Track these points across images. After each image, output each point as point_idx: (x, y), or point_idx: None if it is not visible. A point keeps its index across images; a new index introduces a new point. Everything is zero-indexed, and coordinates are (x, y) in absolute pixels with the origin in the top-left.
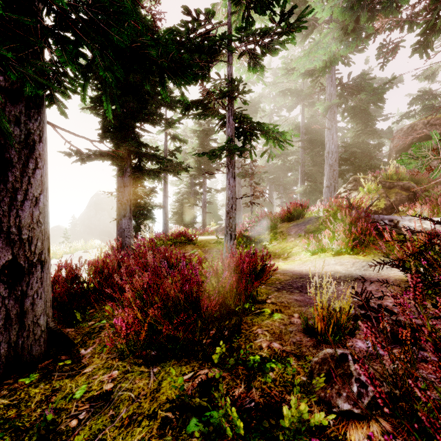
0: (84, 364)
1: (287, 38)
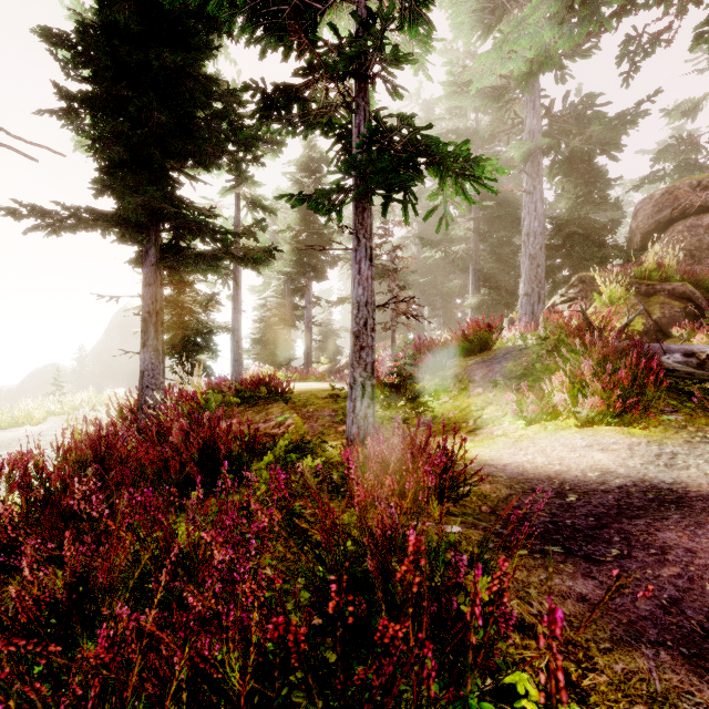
0: None
1: None
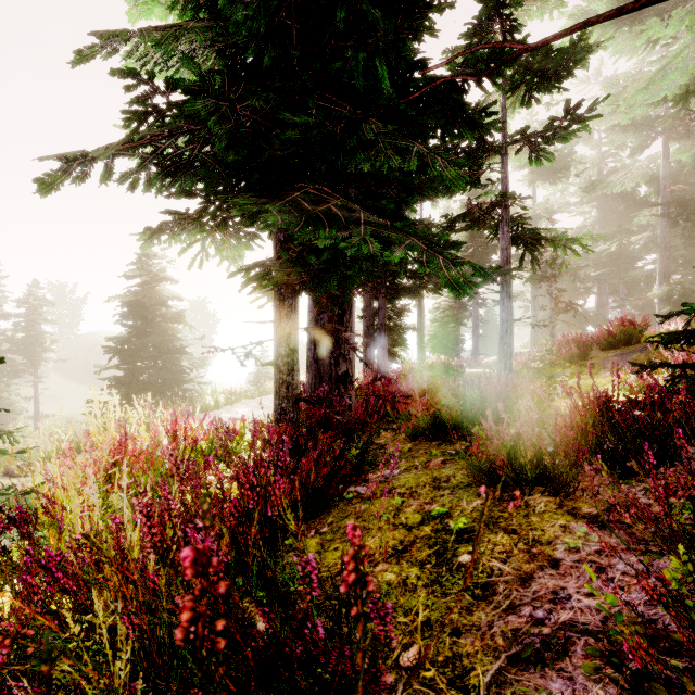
0: (383, 444)
1: (577, 129)
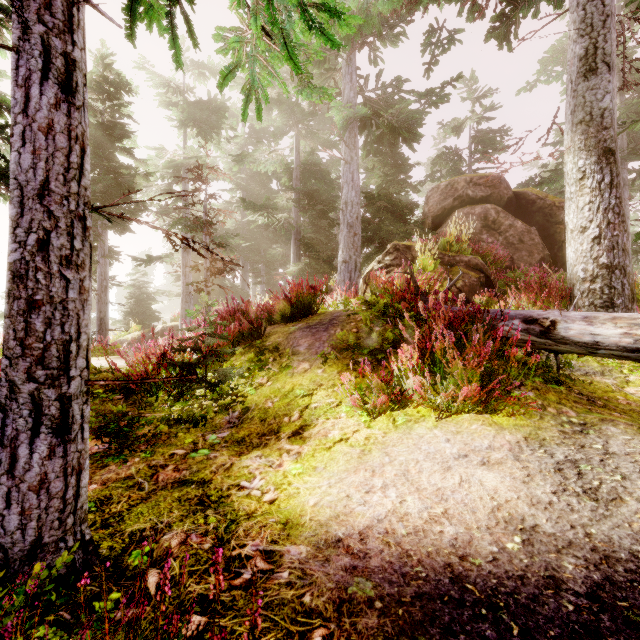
0: None
1: None
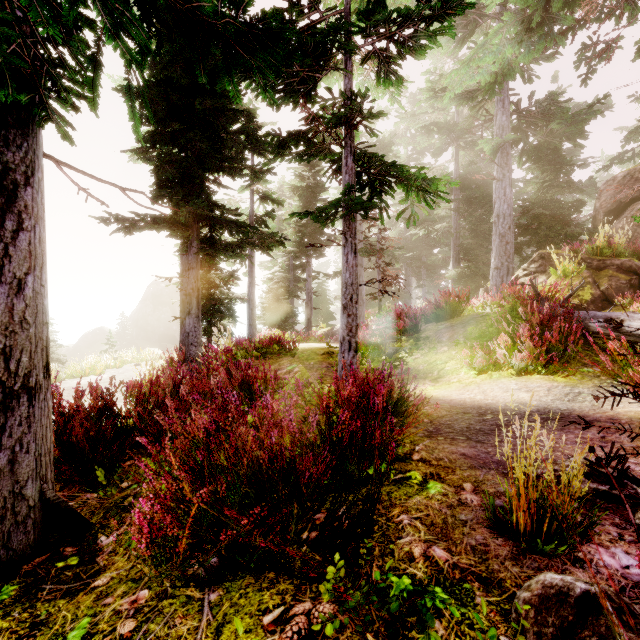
0: (98, 568)
1: (441, 27)
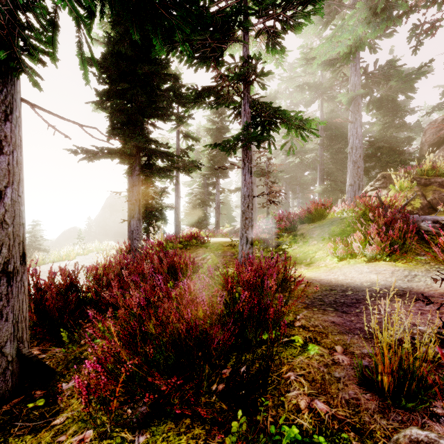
0: (58, 408)
1: (313, 9)
